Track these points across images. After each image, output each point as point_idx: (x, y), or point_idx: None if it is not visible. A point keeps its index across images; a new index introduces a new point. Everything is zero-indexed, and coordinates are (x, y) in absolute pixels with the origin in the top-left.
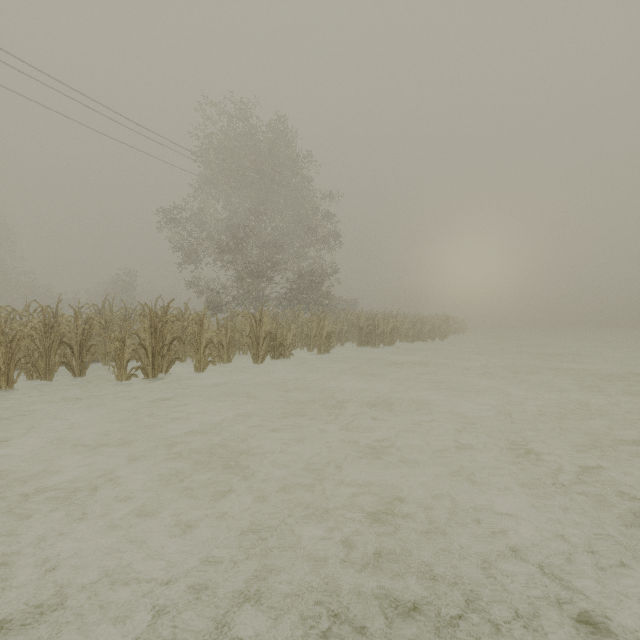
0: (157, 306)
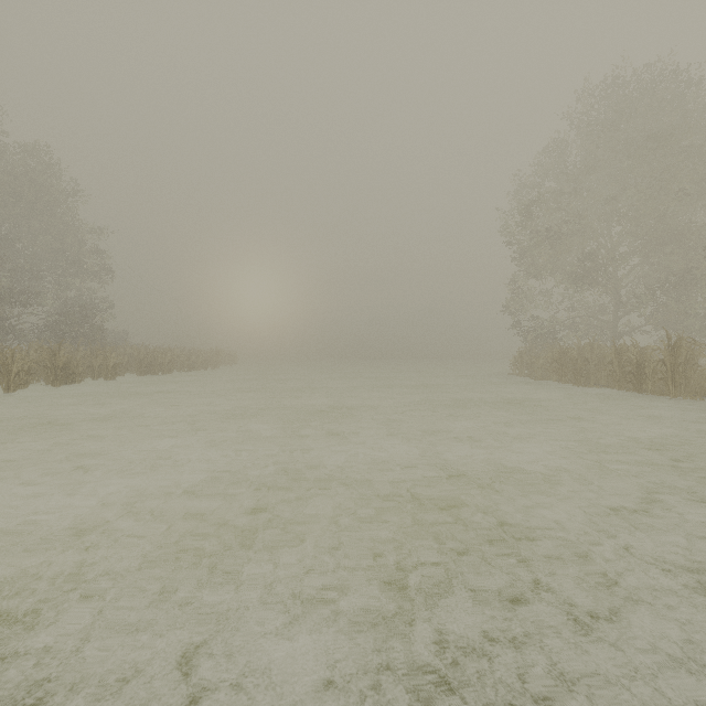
0: None
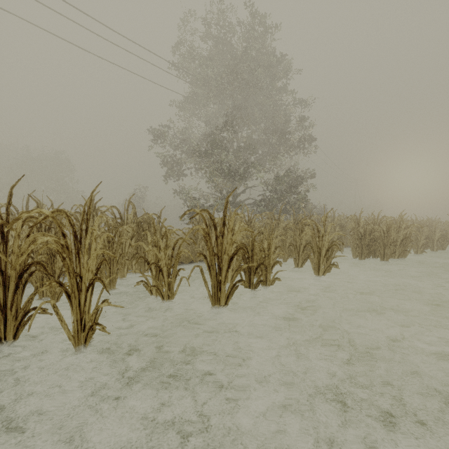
0: (165, 214)
